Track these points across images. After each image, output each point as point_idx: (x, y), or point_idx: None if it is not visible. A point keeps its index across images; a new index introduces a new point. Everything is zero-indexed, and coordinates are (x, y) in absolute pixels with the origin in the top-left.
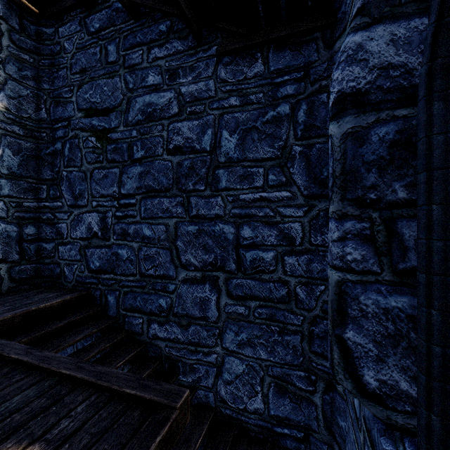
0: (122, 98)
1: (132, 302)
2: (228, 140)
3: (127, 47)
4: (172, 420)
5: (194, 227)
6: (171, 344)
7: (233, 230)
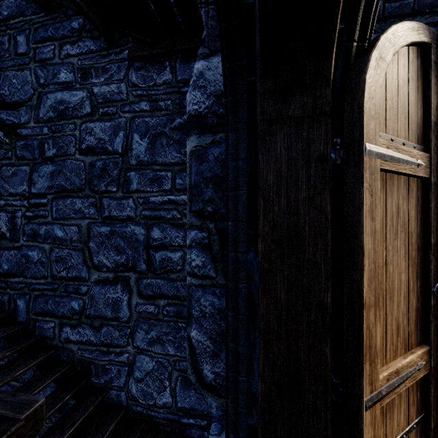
0: (33, 92)
1: (43, 306)
2: (139, 144)
3: (38, 40)
4: (10, 433)
5: (106, 228)
6: (83, 347)
7: (143, 232)
